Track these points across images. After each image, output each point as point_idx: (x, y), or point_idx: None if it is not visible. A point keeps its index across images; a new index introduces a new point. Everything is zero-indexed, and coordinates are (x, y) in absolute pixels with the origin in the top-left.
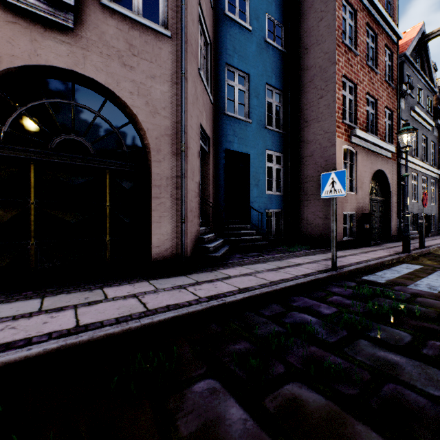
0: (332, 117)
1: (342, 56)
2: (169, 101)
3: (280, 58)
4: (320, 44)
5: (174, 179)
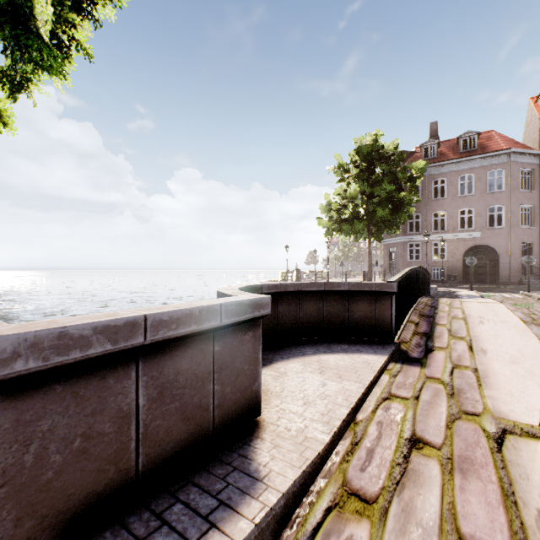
0: None
1: None
2: (504, 243)
3: None
4: None
5: (506, 262)
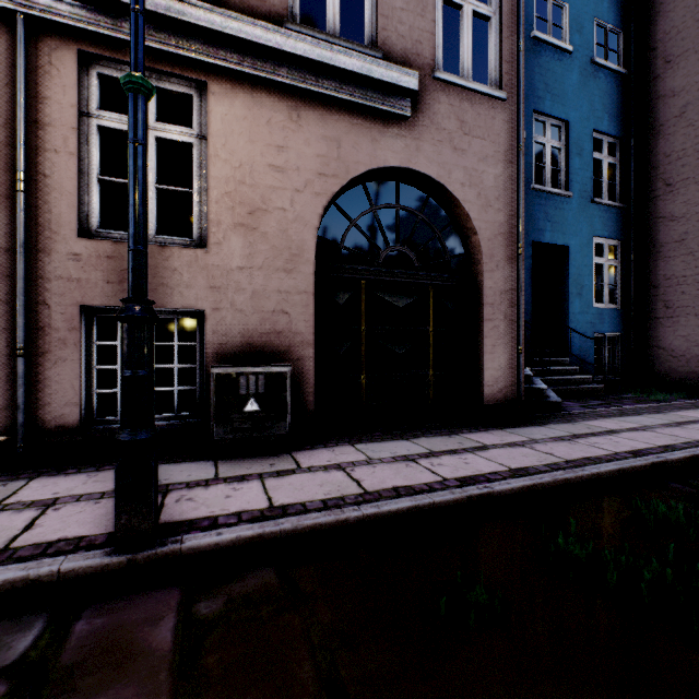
0: None
1: None
2: (502, 187)
3: (615, 84)
4: None
5: (508, 293)
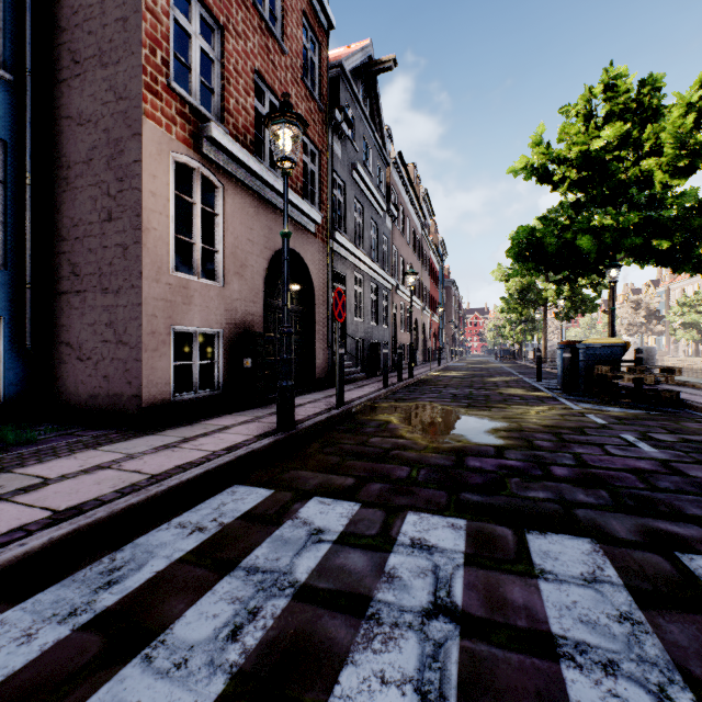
0: (133, 55)
1: None
2: None
3: None
4: None
5: None
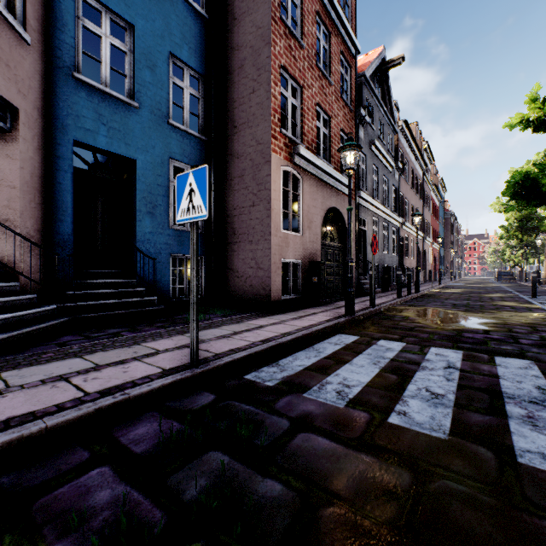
0: (266, 121)
1: (281, 38)
2: None
3: (197, 22)
4: (252, 14)
5: None
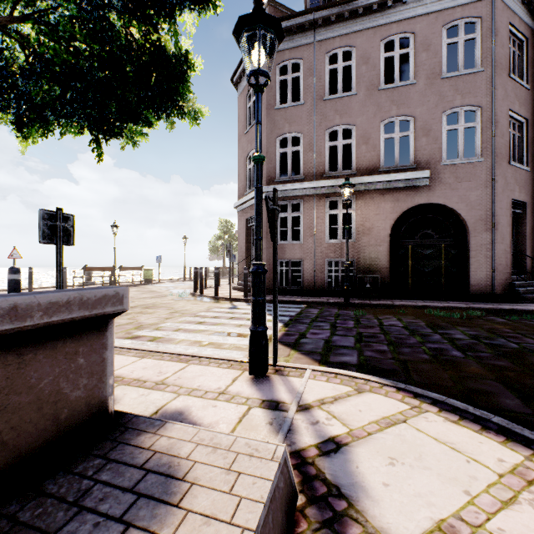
0: None
1: None
2: (482, 199)
3: None
4: None
5: (485, 245)
